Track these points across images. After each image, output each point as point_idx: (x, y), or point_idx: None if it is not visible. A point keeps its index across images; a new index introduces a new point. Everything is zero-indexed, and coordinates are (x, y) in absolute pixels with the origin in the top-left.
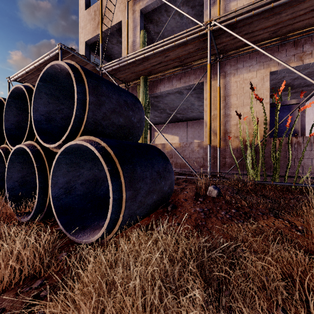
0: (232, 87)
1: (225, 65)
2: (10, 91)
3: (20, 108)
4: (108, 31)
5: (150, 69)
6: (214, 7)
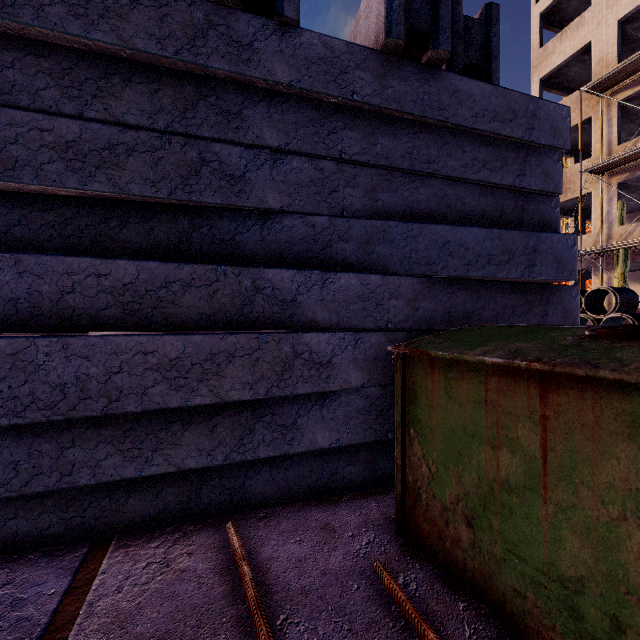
0: None
1: None
2: None
3: None
4: (571, 199)
5: (633, 246)
6: None
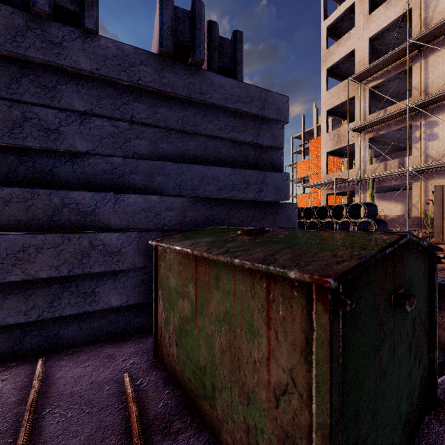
0: (429, 186)
1: (425, 174)
2: (335, 205)
3: (334, 209)
4: (344, 147)
5: (376, 177)
6: (418, 143)
